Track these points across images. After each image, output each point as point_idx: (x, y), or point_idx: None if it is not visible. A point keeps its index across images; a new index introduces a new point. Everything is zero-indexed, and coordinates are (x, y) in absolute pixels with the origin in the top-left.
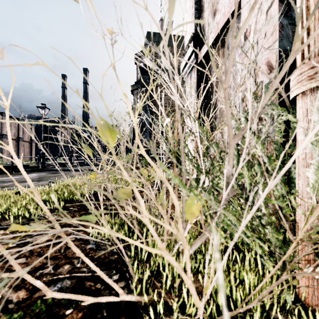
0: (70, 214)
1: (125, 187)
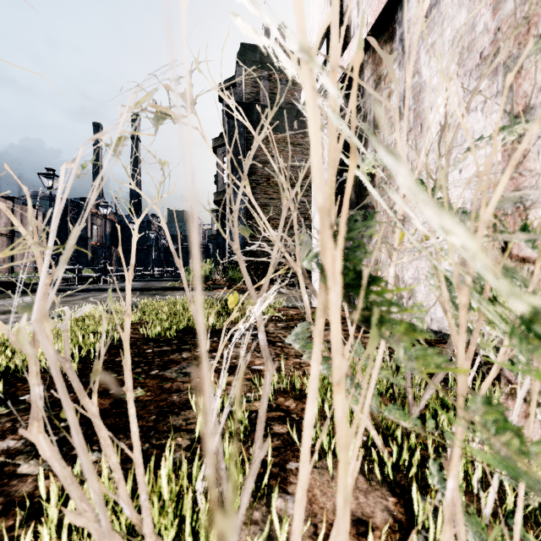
0: (6, 421)
1: None
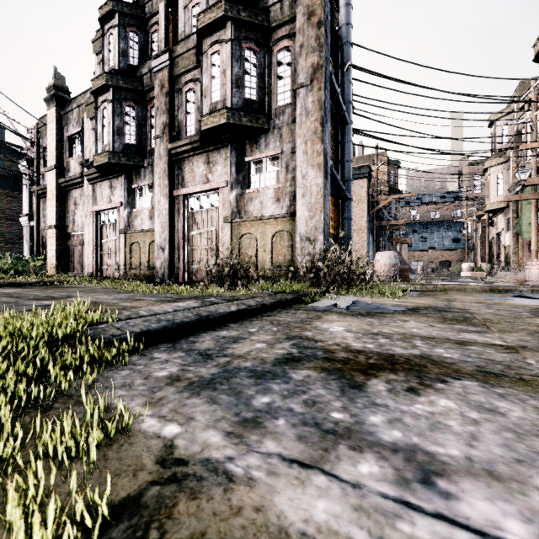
0: None
1: None
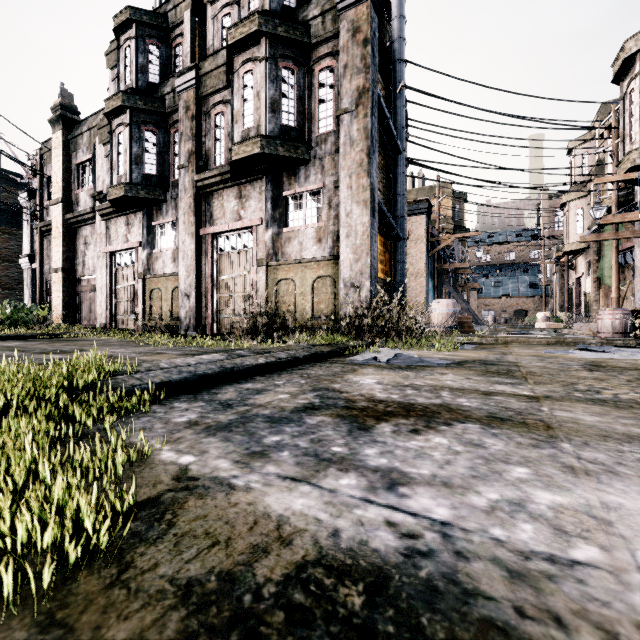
0: None
1: None
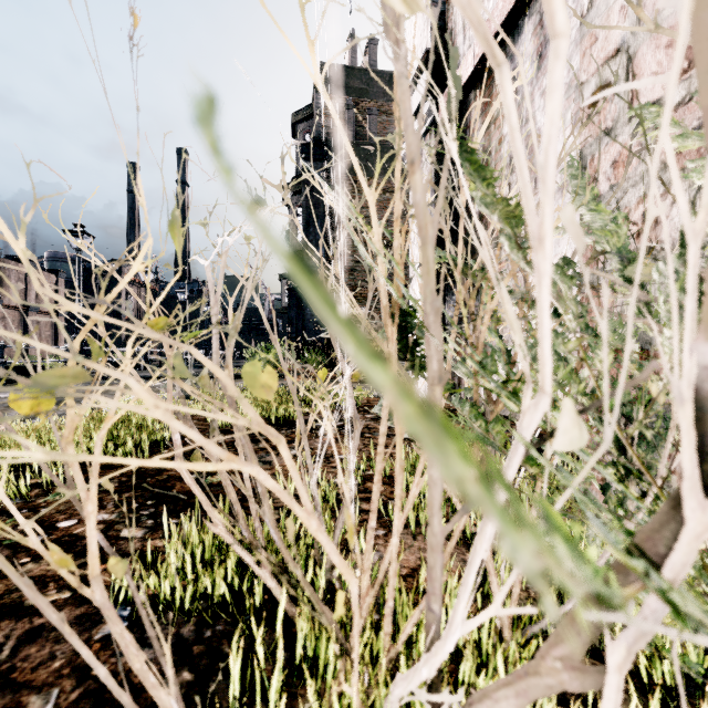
0: None
1: (131, 461)
